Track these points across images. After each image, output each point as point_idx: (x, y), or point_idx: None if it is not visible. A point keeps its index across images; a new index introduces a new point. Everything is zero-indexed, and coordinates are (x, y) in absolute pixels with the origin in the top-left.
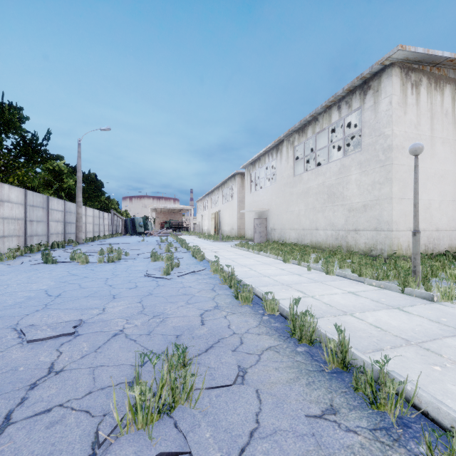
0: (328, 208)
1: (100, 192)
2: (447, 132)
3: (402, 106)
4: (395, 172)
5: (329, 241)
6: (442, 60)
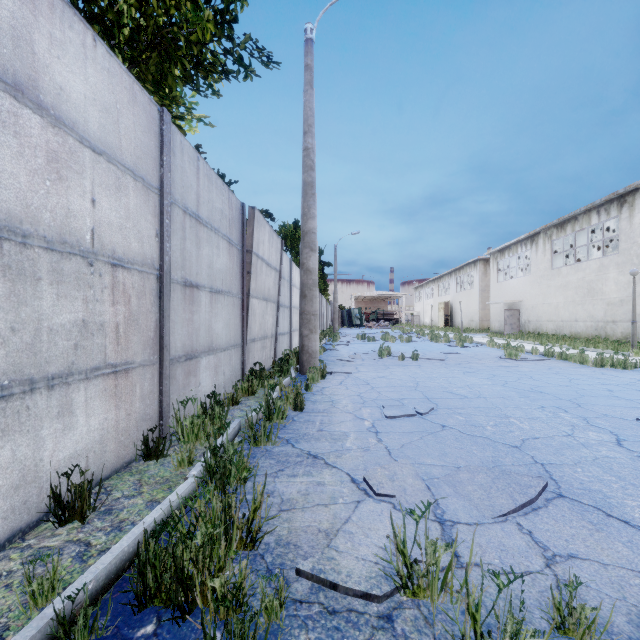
0: (588, 302)
1: (324, 284)
2: None
3: None
4: None
5: (589, 332)
6: None
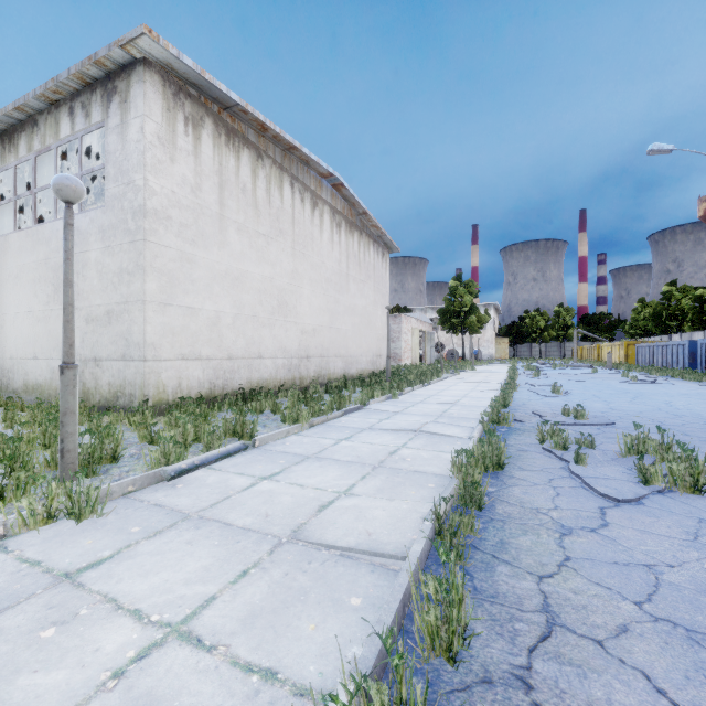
0: (55, 313)
1: None
2: (246, 217)
3: (166, 145)
4: (151, 255)
5: (56, 383)
6: (232, 105)
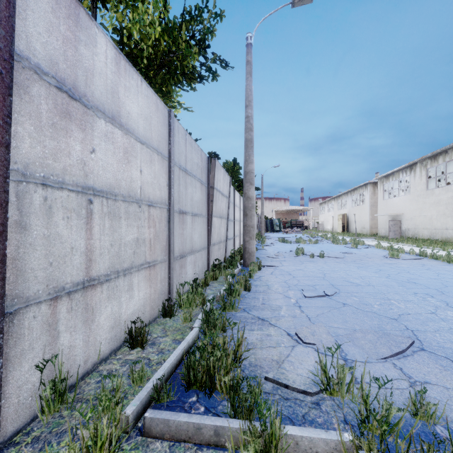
0: None
1: None
2: None
3: None
4: None
5: None
6: None
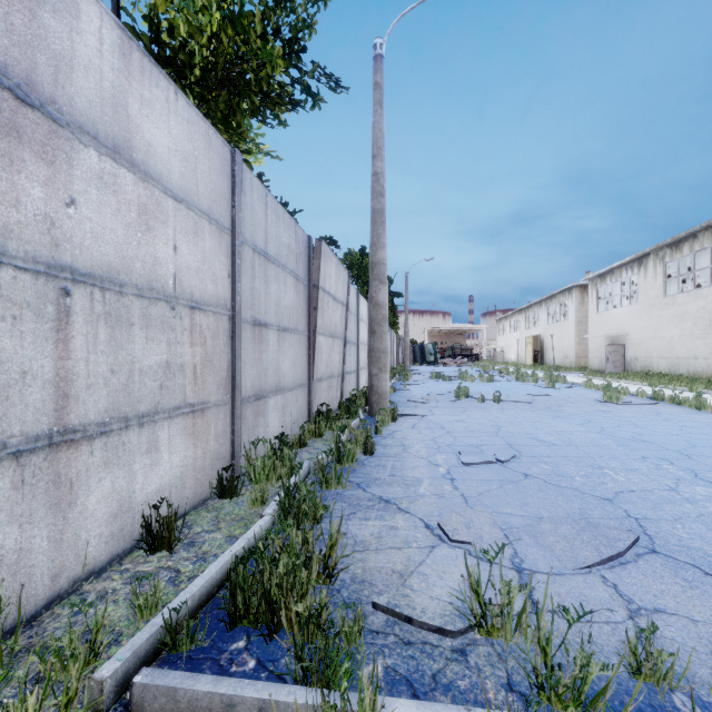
0: (710, 335)
1: (394, 317)
2: None
3: None
4: None
5: (711, 371)
6: None
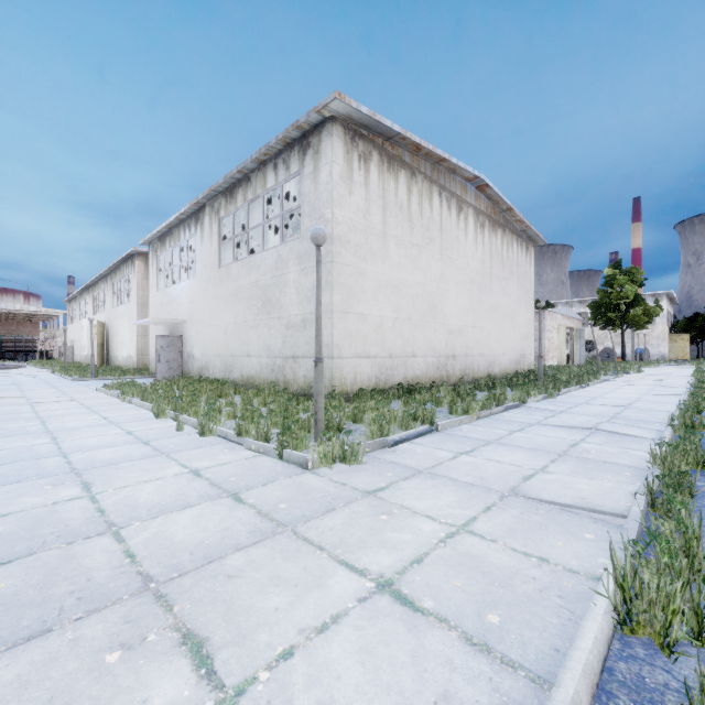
0: (263, 322)
1: None
2: (403, 231)
3: (346, 182)
4: (337, 273)
5: (264, 375)
6: (394, 135)
